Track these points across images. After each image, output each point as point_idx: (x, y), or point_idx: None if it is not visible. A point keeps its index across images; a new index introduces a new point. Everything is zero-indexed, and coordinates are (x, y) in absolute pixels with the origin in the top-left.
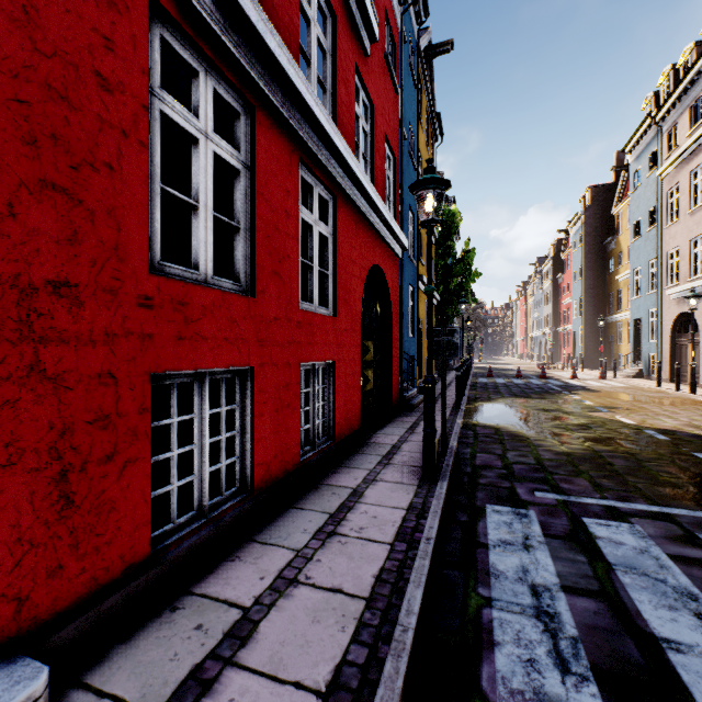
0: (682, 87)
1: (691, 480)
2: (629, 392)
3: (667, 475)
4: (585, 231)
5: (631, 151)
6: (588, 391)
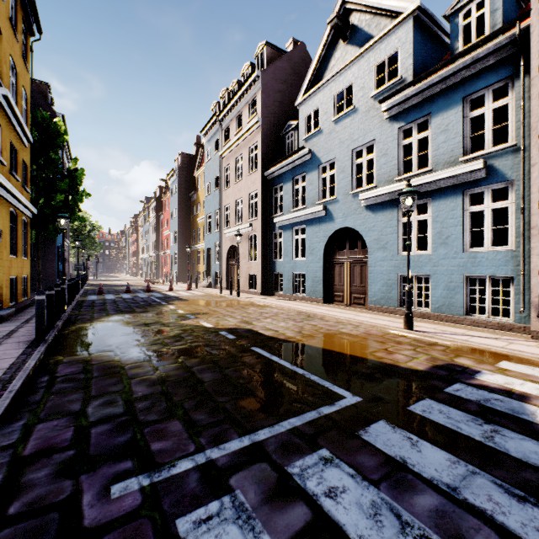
0: (233, 103)
1: (260, 381)
2: (206, 298)
3: (244, 381)
4: (178, 183)
5: (206, 135)
6: (181, 300)
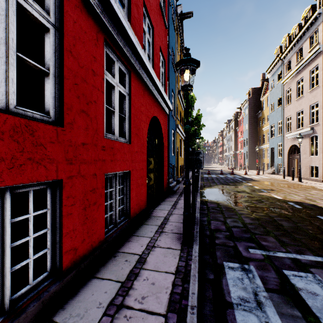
0: (293, 43)
1: None
2: (272, 181)
3: (313, 232)
4: (249, 108)
5: (269, 72)
6: (254, 180)
